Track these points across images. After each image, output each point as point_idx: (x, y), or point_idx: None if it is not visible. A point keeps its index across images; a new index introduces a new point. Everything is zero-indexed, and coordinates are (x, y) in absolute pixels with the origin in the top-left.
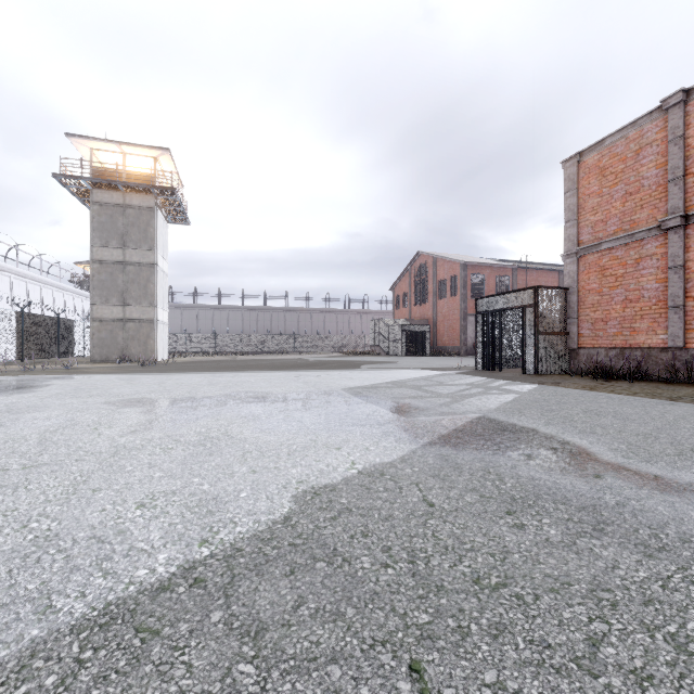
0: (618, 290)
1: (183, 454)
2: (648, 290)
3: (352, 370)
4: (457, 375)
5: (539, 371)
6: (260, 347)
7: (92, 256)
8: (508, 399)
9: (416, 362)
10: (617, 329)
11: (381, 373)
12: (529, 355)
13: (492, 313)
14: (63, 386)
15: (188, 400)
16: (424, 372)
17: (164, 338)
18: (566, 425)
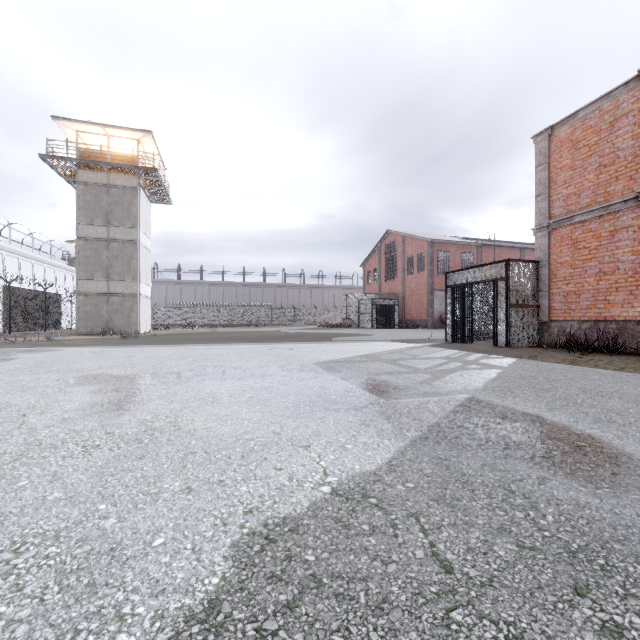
0: (592, 262)
1: (107, 457)
2: (624, 262)
3: (325, 342)
4: (429, 348)
5: (511, 344)
6: (239, 320)
7: (78, 233)
8: (491, 375)
9: (387, 335)
10: (591, 301)
11: (353, 346)
12: (501, 327)
13: (463, 287)
14: (28, 360)
15: (148, 377)
16: (396, 344)
17: (147, 312)
18: (573, 410)
